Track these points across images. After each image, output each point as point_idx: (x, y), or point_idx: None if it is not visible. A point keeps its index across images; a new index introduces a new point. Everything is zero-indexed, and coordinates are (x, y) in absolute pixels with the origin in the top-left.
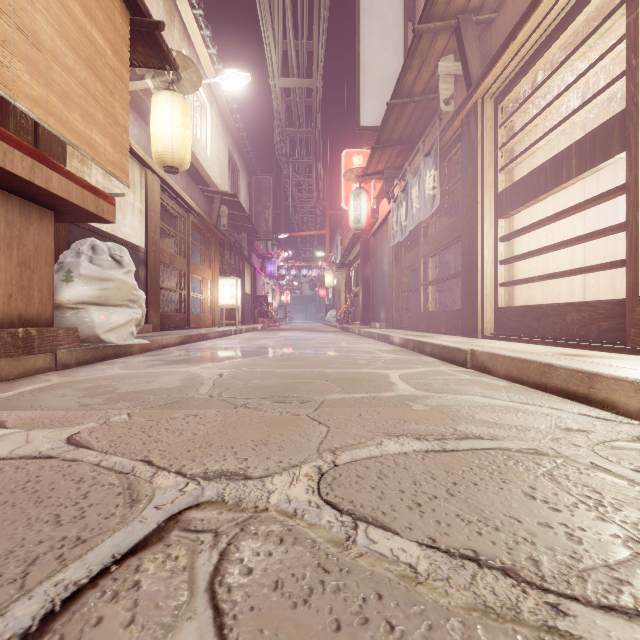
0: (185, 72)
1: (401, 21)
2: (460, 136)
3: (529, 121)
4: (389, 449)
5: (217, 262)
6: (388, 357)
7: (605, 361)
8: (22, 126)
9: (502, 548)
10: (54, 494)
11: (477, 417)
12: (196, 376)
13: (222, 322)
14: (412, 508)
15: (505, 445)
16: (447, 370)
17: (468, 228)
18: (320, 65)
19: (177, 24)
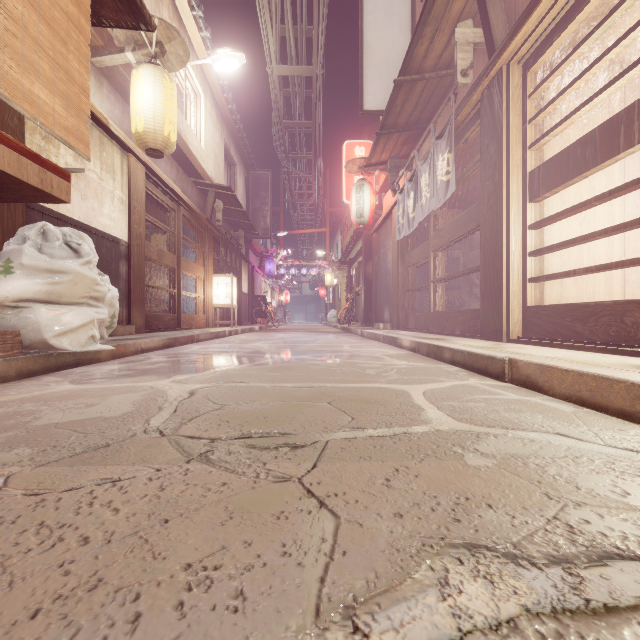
0: (170, 44)
1: None
2: (479, 112)
3: (570, 83)
4: (470, 604)
5: (211, 259)
6: (401, 365)
7: None
8: None
9: None
10: None
11: (584, 486)
12: (159, 395)
13: (216, 322)
14: None
15: None
16: (481, 385)
17: (490, 215)
18: (320, 50)
19: (166, 2)
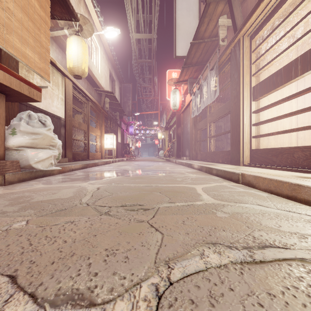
0: (85, 26)
1: (197, 2)
2: (230, 58)
3: (271, 46)
4: (211, 260)
5: (103, 126)
6: (193, 176)
7: None
8: None
9: None
10: None
11: (263, 224)
12: (83, 189)
13: (106, 156)
14: None
15: (299, 255)
16: (228, 185)
17: (235, 107)
18: (155, 26)
19: (82, 4)
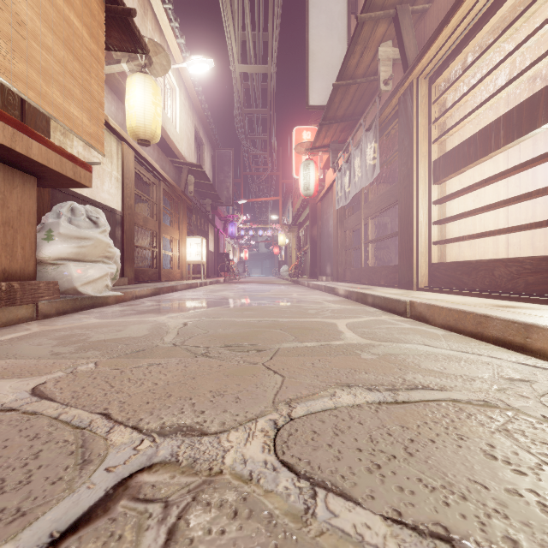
0: (156, 57)
1: (345, 13)
2: (397, 112)
3: (460, 97)
4: (343, 401)
5: (185, 224)
6: (335, 307)
7: (536, 312)
8: (9, 102)
9: (474, 523)
10: (5, 453)
11: (423, 366)
12: (163, 325)
13: (189, 276)
14: (372, 470)
15: (454, 396)
16: (388, 319)
17: (405, 193)
18: (274, 53)
19: (150, 17)
